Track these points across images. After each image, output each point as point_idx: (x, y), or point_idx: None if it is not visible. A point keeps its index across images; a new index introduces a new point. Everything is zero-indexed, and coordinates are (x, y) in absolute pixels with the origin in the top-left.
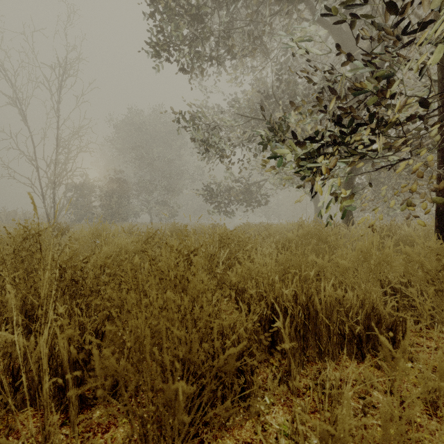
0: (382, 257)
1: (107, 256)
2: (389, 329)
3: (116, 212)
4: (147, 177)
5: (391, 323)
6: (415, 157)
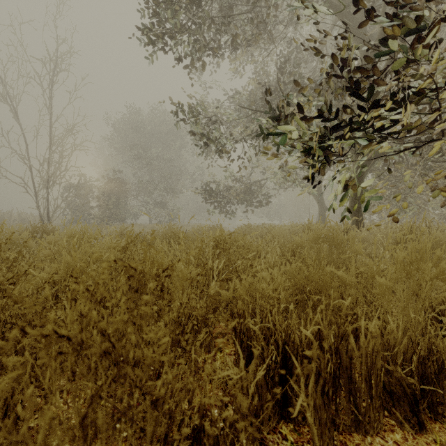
0: (435, 273)
1: (69, 267)
2: None
3: (113, 213)
4: (146, 177)
5: None
6: None
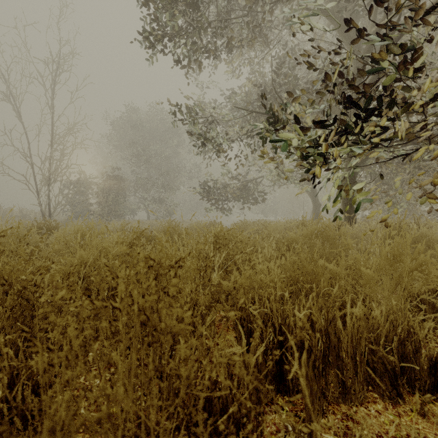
0: (415, 265)
1: (83, 261)
2: (432, 360)
3: (112, 209)
4: (144, 174)
5: (436, 354)
6: (435, 148)
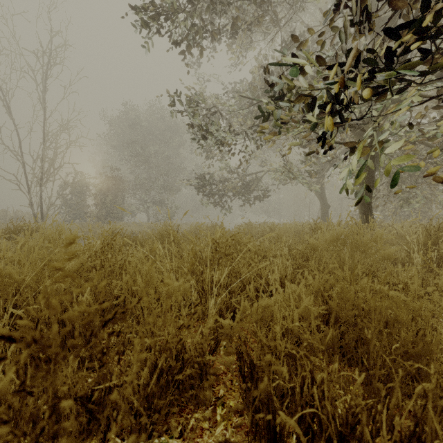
0: None
1: (12, 283)
2: None
3: (110, 211)
4: (144, 175)
5: None
6: None
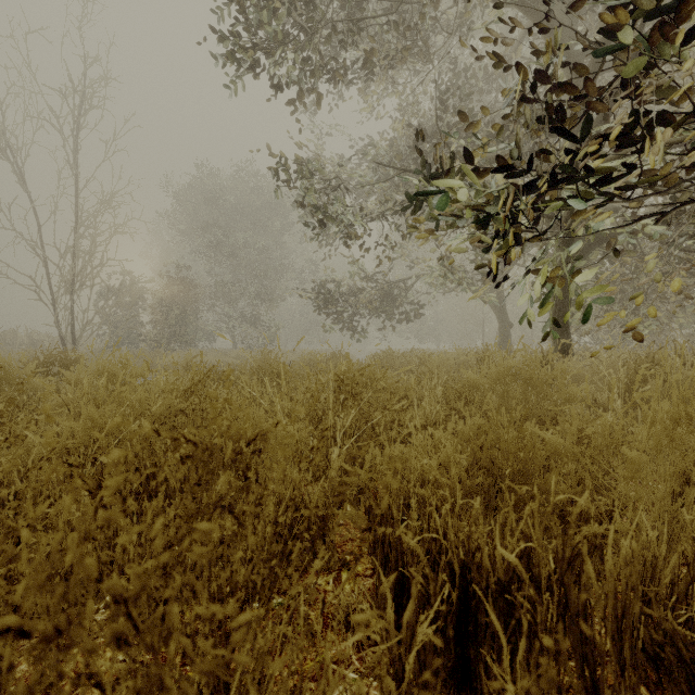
0: None
1: (94, 427)
2: None
3: (176, 332)
4: (228, 276)
5: None
6: None
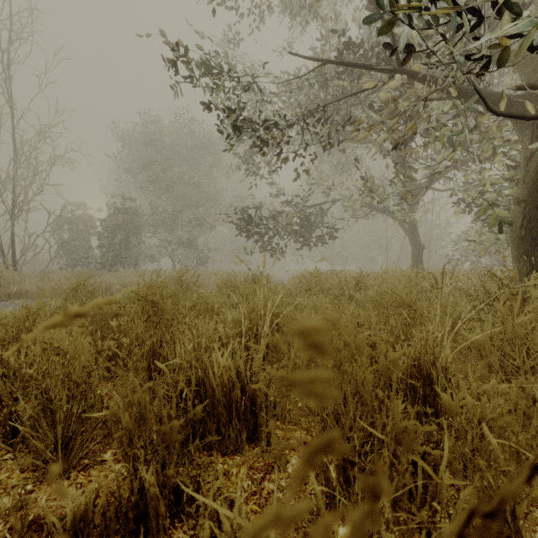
0: None
1: None
2: None
3: (119, 255)
4: (168, 208)
5: None
6: None
